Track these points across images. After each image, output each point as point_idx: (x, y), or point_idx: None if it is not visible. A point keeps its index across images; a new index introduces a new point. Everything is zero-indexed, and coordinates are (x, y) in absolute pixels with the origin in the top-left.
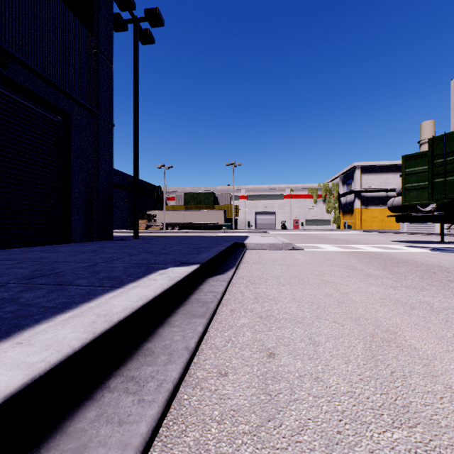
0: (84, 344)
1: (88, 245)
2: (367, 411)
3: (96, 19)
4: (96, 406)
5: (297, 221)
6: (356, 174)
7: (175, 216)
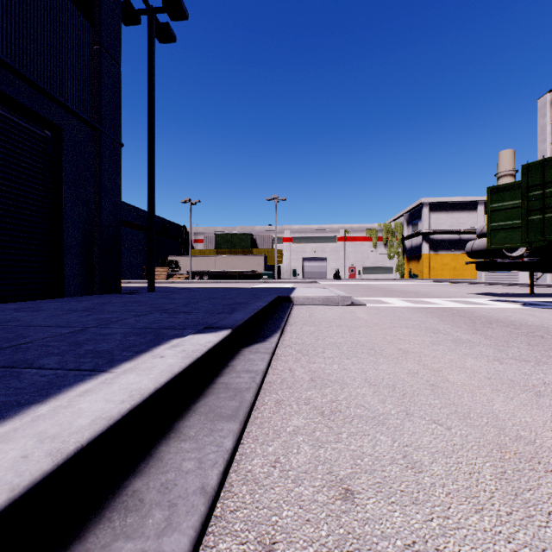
0: None
1: (84, 301)
2: None
3: (99, 6)
4: None
5: (353, 269)
6: (423, 213)
7: (204, 263)
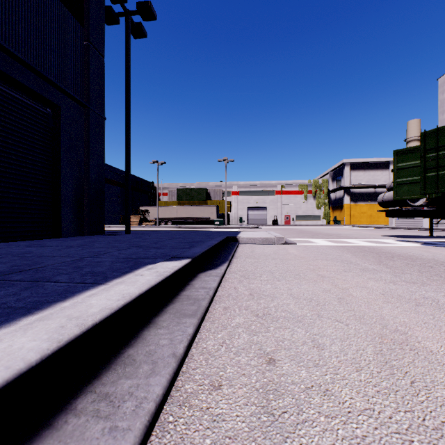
0: (44, 356)
1: (77, 240)
2: (393, 437)
3: (87, 11)
4: (54, 437)
5: (288, 217)
6: (345, 171)
7: (168, 212)
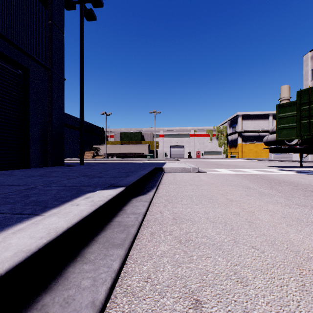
0: None
1: (41, 170)
2: None
3: None
4: None
5: (199, 152)
6: (238, 120)
7: (114, 149)
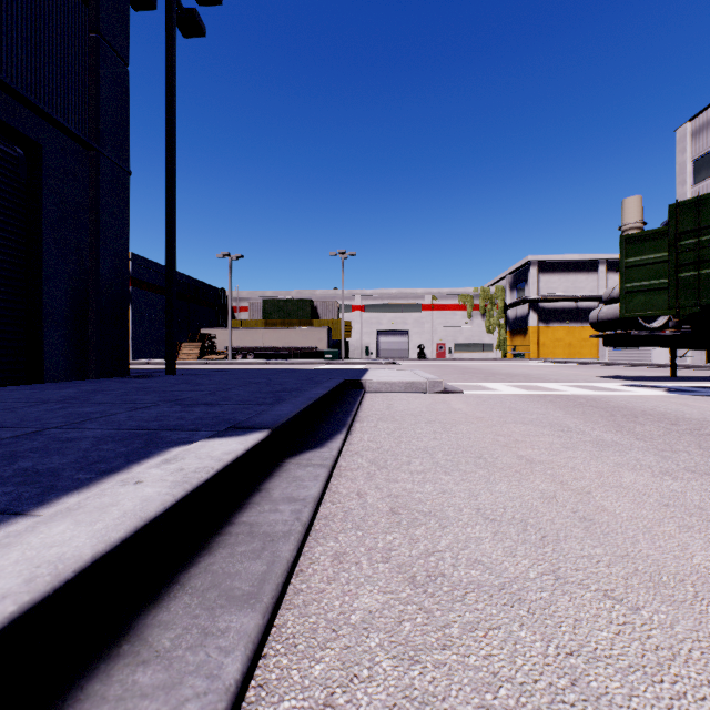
0: None
1: (69, 387)
2: None
3: None
4: None
5: (442, 346)
6: (531, 274)
7: (248, 337)
